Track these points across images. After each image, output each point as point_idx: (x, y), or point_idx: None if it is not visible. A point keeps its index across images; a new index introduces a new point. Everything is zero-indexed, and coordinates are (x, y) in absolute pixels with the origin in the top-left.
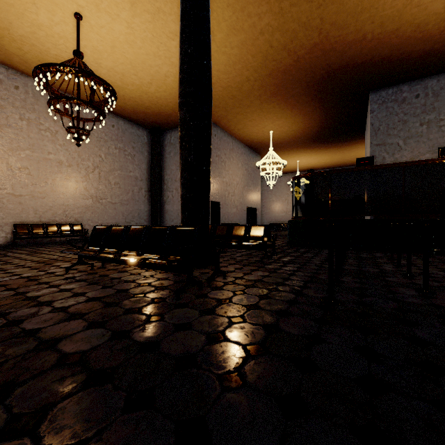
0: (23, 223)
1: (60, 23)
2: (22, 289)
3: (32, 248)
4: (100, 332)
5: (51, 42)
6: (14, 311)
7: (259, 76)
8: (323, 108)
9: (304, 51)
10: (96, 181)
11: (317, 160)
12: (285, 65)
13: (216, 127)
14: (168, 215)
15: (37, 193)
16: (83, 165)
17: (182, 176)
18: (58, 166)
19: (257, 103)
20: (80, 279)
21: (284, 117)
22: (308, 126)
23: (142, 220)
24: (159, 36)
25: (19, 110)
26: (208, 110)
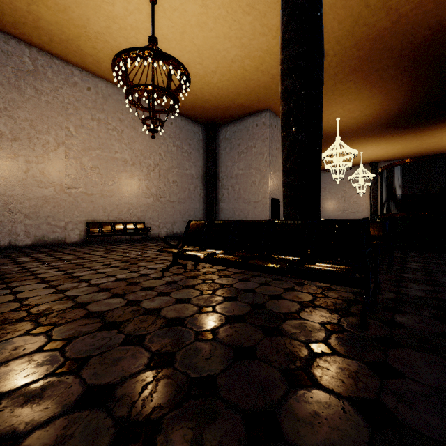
0: (94, 221)
1: (134, 12)
2: (131, 296)
3: (104, 246)
4: (325, 398)
5: (123, 36)
6: (148, 334)
7: (341, 49)
8: (413, 83)
9: (410, 7)
10: (156, 179)
11: (385, 150)
12: (378, 30)
13: (276, 118)
14: (223, 214)
15: (105, 192)
16: (145, 164)
17: (288, 160)
18: (124, 165)
19: (330, 84)
20: (185, 285)
21: (358, 100)
22: (385, 109)
23: (198, 218)
24: (234, 12)
25: (90, 111)
26: (321, 74)
